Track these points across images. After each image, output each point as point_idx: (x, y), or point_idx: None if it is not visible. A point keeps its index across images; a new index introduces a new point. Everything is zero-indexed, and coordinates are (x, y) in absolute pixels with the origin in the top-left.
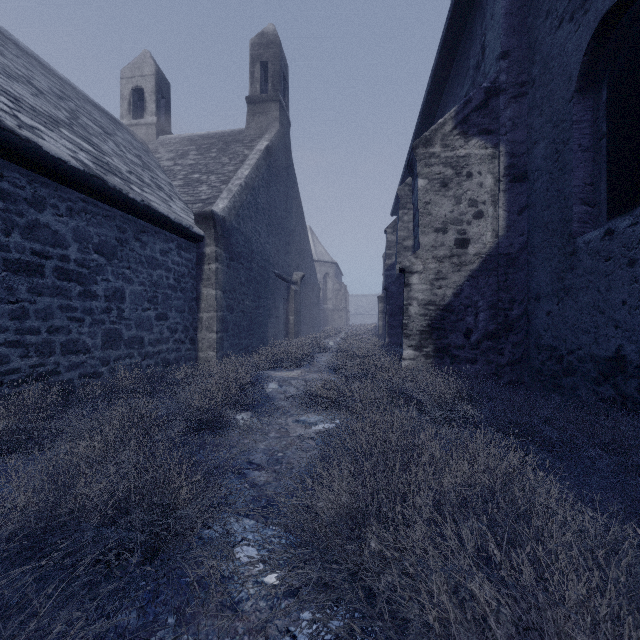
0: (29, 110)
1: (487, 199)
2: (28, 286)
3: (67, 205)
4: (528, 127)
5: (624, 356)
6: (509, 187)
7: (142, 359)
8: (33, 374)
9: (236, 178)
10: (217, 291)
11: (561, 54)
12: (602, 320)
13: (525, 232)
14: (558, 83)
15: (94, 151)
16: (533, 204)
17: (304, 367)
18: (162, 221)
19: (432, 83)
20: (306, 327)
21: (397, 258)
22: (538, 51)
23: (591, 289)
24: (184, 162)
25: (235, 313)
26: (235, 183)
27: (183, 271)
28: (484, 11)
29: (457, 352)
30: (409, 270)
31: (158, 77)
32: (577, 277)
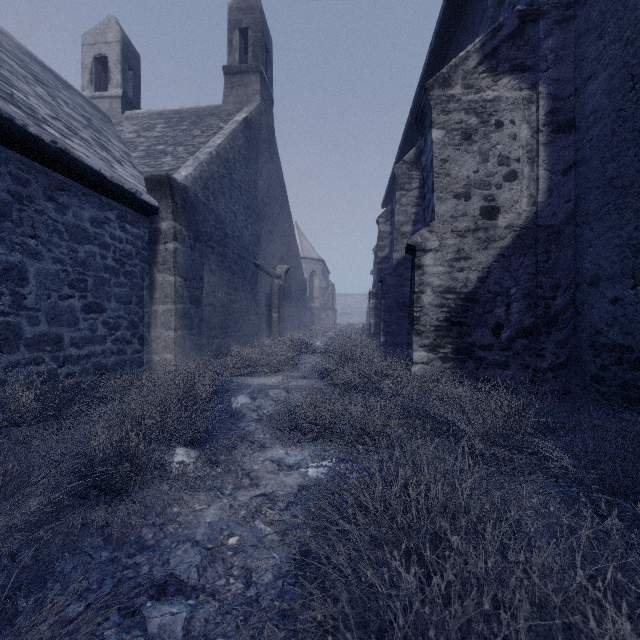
0: None
1: (522, 155)
2: None
3: None
4: (577, 60)
5: None
6: (551, 139)
7: (59, 365)
8: None
9: (206, 146)
10: (176, 277)
11: None
12: None
13: (572, 197)
14: None
15: None
16: (586, 159)
17: (287, 371)
18: (91, 177)
19: (436, 41)
20: (291, 326)
21: (394, 246)
22: None
23: None
24: (149, 134)
25: (202, 306)
26: (204, 151)
27: (129, 250)
28: None
29: (483, 354)
30: (421, 247)
31: (124, 45)
32: None
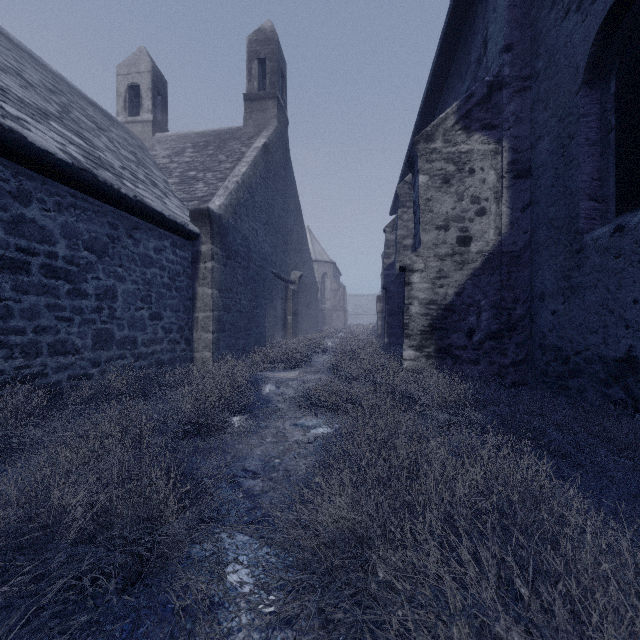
0: (16, 101)
1: (490, 196)
2: (12, 284)
3: (55, 200)
4: (532, 122)
5: (635, 357)
6: (512, 183)
7: (135, 360)
8: (18, 376)
9: (233, 175)
10: (213, 290)
11: (567, 45)
12: (611, 320)
13: (529, 230)
14: (564, 75)
15: (85, 145)
16: (537, 201)
17: (302, 368)
18: (156, 218)
19: (432, 79)
20: (304, 327)
21: (396, 257)
22: (542, 43)
23: (599, 287)
24: (180, 159)
25: (232, 313)
26: (232, 180)
27: (178, 269)
28: (486, 4)
29: (459, 352)
30: (410, 268)
31: (154, 74)
32: (584, 275)
